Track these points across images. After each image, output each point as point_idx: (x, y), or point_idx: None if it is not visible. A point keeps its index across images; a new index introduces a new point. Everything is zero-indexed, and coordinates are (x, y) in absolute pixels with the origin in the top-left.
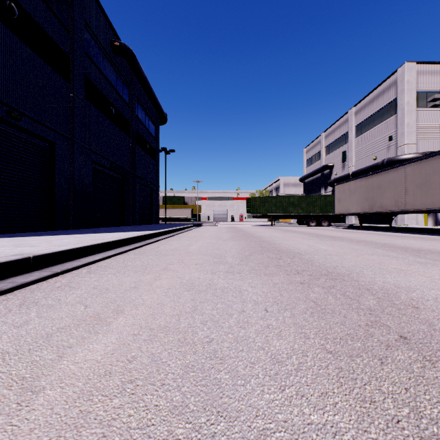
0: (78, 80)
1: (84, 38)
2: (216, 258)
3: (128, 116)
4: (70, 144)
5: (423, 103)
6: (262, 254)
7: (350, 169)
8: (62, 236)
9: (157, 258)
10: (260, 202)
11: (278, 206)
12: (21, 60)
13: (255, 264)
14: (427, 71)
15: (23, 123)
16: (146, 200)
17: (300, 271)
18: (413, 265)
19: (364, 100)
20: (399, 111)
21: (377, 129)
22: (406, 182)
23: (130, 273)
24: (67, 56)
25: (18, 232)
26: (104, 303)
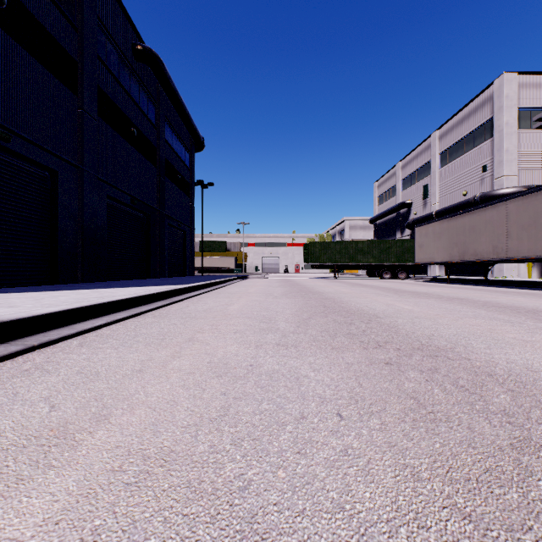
0: (89, 91)
1: (96, 38)
2: (264, 322)
3: (155, 140)
4: (78, 174)
5: (526, 124)
6: (326, 317)
7: (434, 207)
8: (61, 291)
9: (183, 322)
10: (321, 248)
11: (343, 254)
12: (12, 63)
13: (317, 332)
14: (532, 83)
15: (15, 145)
16: (177, 246)
17: (381, 344)
18: (538, 334)
19: (450, 120)
20: (496, 134)
21: (468, 157)
22: (508, 222)
23: (139, 346)
24: (74, 60)
25: (8, 287)
26: (84, 401)
